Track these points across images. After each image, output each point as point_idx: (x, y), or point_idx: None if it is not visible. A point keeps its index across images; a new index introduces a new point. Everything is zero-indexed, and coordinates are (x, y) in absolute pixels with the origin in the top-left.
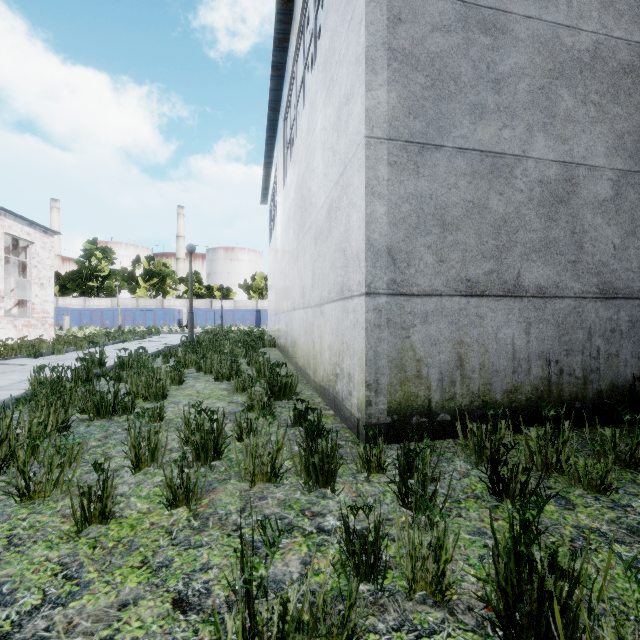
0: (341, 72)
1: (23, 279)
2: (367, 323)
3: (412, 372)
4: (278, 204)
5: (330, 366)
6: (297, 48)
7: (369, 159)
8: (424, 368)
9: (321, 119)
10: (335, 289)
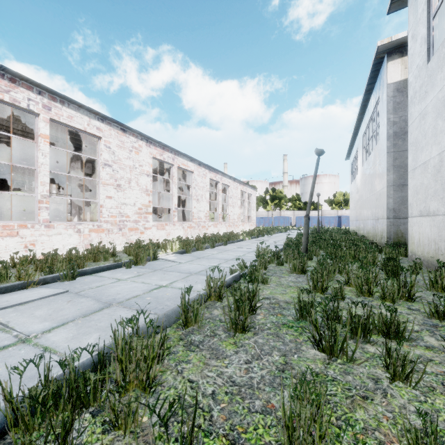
0: (382, 163)
1: (249, 208)
2: (387, 225)
3: (400, 235)
4: (358, 170)
5: (380, 236)
6: (369, 121)
7: (388, 190)
8: (403, 235)
9: (378, 166)
10: (381, 216)
